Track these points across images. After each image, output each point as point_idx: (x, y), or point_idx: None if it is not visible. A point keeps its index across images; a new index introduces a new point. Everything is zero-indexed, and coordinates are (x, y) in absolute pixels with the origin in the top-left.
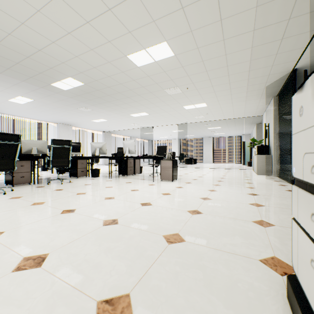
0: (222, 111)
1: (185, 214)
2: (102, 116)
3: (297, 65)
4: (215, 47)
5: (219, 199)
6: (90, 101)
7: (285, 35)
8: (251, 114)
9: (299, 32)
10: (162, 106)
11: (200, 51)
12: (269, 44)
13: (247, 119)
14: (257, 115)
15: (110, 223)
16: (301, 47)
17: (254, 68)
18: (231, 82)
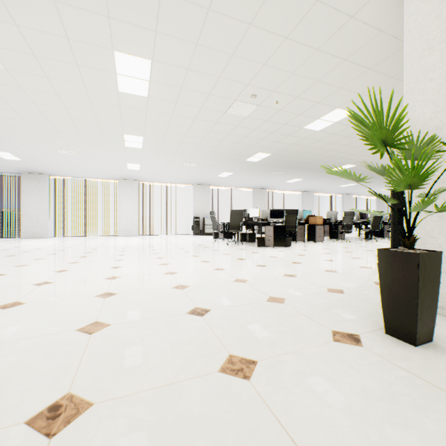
0: None
1: None
2: None
3: None
4: None
5: None
6: None
7: None
8: None
9: None
10: None
11: None
12: None
13: None
14: None
15: None
16: None
17: None
18: None
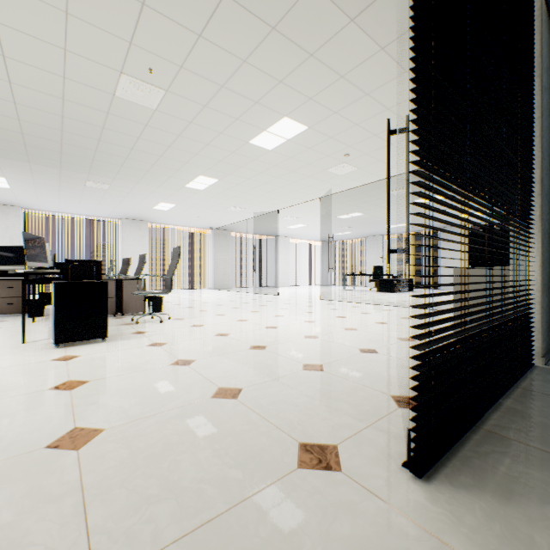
0: (379, 136)
1: None
2: (148, 195)
3: None
4: None
5: None
6: (70, 165)
7: None
8: None
9: None
10: (202, 151)
11: None
12: None
13: None
14: None
15: None
16: None
17: None
18: None
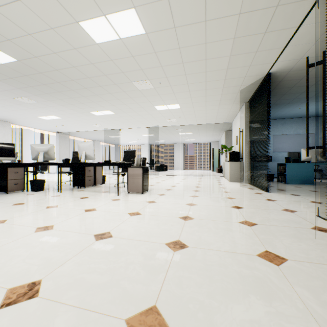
0: (195, 115)
1: (163, 252)
2: (52, 111)
3: (271, 69)
4: (195, 30)
5: (202, 217)
6: (32, 89)
7: (269, 27)
8: (222, 120)
9: (282, 27)
10: (130, 103)
11: (177, 33)
12: (251, 37)
13: (217, 125)
14: (228, 121)
15: (19, 297)
16: (280, 47)
17: (232, 66)
18: (208, 81)
